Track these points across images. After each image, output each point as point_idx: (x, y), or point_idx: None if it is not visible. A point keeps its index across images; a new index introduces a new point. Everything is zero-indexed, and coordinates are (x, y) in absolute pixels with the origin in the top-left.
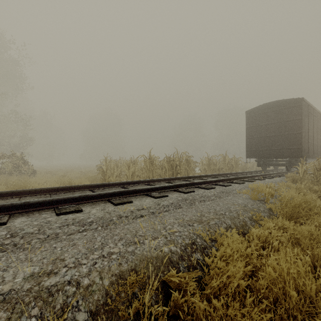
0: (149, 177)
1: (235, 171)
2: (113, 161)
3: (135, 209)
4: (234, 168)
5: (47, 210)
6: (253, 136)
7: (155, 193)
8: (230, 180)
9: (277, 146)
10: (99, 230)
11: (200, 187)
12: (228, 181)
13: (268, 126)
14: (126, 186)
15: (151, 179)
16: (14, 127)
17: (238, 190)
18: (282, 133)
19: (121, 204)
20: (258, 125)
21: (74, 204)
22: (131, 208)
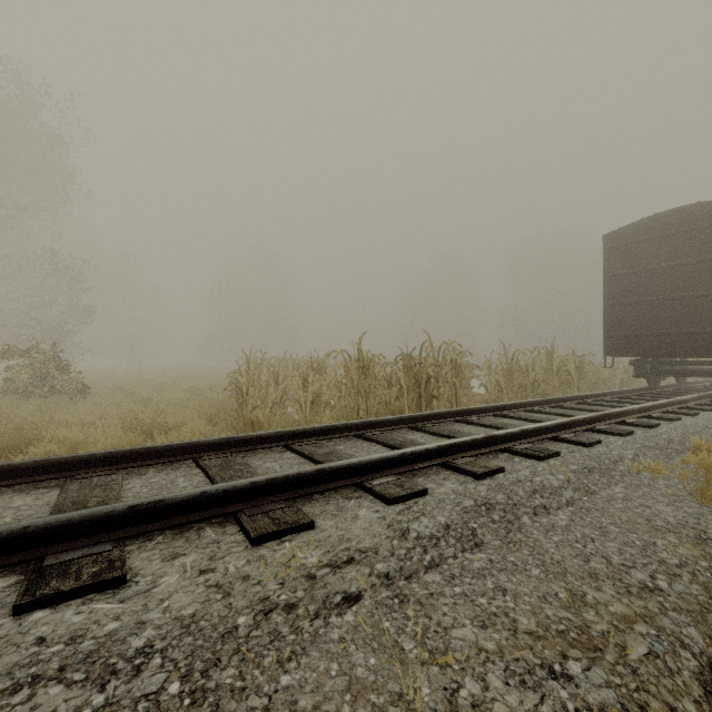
0: (357, 408)
1: (579, 389)
2: (265, 364)
3: (323, 563)
4: (576, 383)
5: (6, 571)
6: (625, 298)
7: (385, 479)
8: (590, 424)
9: (694, 325)
10: (165, 707)
11: (515, 450)
12: (585, 428)
13: (669, 271)
14: (295, 445)
15: (365, 420)
16: (52, 285)
17: (630, 460)
18: (709, 289)
19: (272, 538)
20: (638, 269)
21: (108, 540)
22: (307, 561)
